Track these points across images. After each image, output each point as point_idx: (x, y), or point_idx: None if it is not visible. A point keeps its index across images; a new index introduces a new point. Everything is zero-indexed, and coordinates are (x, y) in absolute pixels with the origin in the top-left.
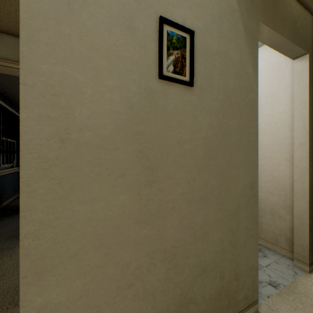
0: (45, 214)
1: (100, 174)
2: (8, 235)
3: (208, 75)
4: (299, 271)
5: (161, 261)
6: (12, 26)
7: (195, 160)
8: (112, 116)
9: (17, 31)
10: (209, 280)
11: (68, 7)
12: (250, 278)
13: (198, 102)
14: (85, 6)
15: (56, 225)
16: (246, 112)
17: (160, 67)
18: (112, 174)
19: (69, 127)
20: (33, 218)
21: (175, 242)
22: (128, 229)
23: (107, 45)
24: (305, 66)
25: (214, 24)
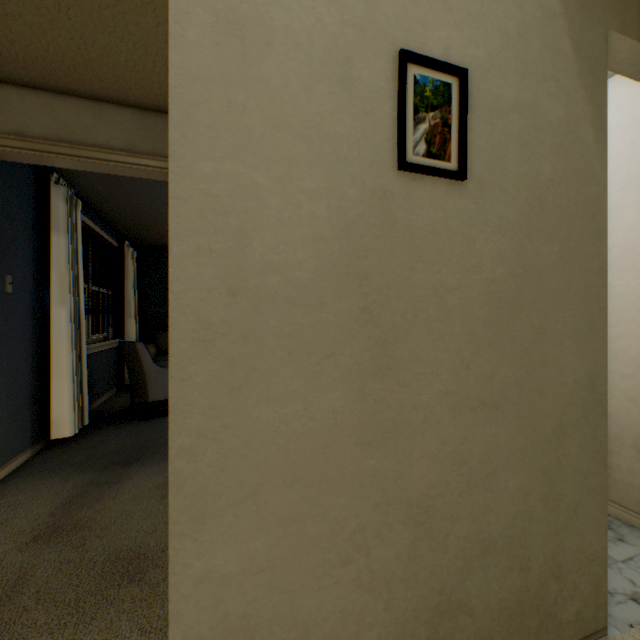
0: (207, 420)
1: (294, 352)
2: (106, 460)
3: (495, 154)
4: None
5: (402, 522)
6: (118, 89)
7: (470, 327)
8: (313, 245)
9: (126, 96)
10: (498, 571)
11: (241, 56)
12: (589, 578)
13: (476, 211)
14: (269, 51)
15: (223, 438)
16: (580, 225)
17: (401, 147)
18: (313, 352)
19: (244, 269)
20: (188, 425)
21: (429, 487)
22: (342, 454)
23: (306, 117)
24: None
25: (508, 50)
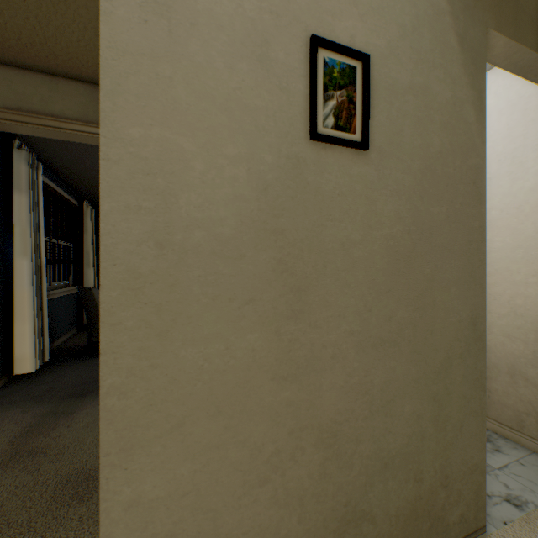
0: (136, 360)
1: (217, 299)
2: (63, 393)
3: (393, 128)
4: None
5: (313, 445)
6: (72, 65)
7: (372, 276)
8: (235, 204)
9: (79, 72)
10: (396, 484)
11: (168, 34)
12: (471, 486)
13: (377, 177)
14: (194, 31)
15: (151, 377)
16: (463, 190)
17: (312, 120)
18: (235, 298)
19: (171, 224)
20: (118, 365)
21: (337, 414)
22: (260, 388)
23: (228, 90)
24: None
25: (405, 40)
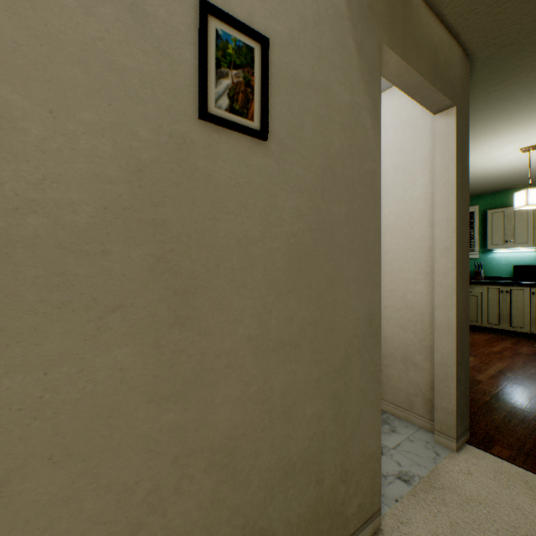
0: None
1: (67, 307)
2: None
3: (295, 122)
4: (442, 451)
5: (204, 470)
6: None
7: (272, 276)
8: (94, 185)
9: None
10: (297, 490)
11: None
12: (368, 474)
13: (278, 171)
14: None
15: None
16: (361, 193)
17: (202, 96)
18: (94, 305)
19: None
20: None
21: (233, 429)
22: (132, 415)
23: (84, 38)
24: (451, 125)
25: (306, 34)
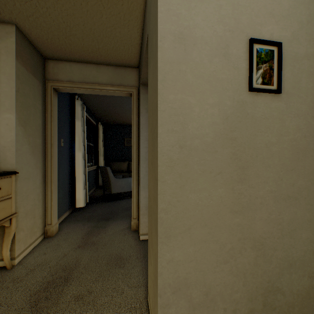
0: (171, 198)
1: (205, 171)
2: (98, 217)
3: (295, 80)
4: None
5: (250, 248)
6: (107, 59)
7: (282, 161)
8: (212, 126)
9: (110, 61)
10: (297, 276)
11: (184, 51)
12: None
13: (285, 107)
14: (195, 47)
15: (177, 206)
16: None
17: (250, 81)
18: (212, 171)
19: (185, 137)
20: (164, 199)
21: (263, 233)
22: (224, 216)
23: (209, 72)
24: None
25: (302, 30)
